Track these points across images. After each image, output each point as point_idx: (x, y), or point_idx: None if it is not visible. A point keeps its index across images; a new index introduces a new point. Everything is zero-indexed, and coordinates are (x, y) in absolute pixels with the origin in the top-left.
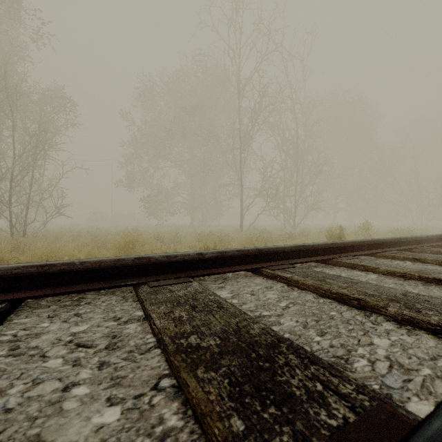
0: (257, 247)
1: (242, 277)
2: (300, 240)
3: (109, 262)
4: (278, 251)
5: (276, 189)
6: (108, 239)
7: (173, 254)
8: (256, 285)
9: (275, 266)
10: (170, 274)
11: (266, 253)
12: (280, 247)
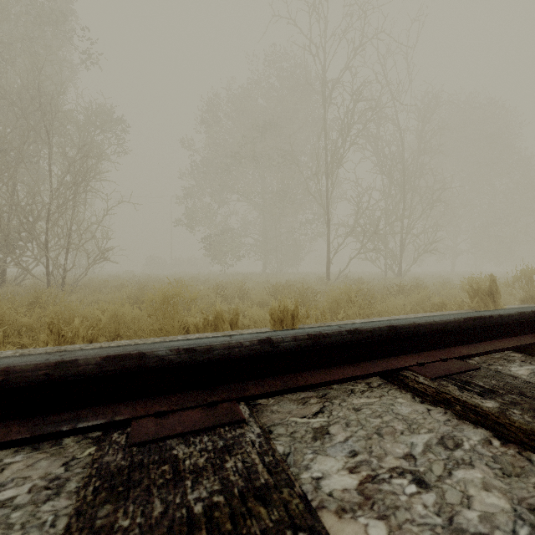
0: (390, 322)
1: (360, 389)
2: (421, 296)
3: (32, 370)
4: (433, 331)
5: (376, 225)
6: (155, 291)
7: (202, 344)
8: (406, 427)
9: (430, 364)
10: (195, 391)
11: (410, 335)
12: (436, 322)
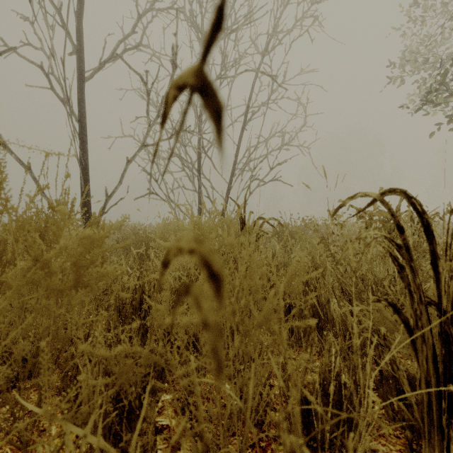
0: None
1: None
2: None
3: None
4: None
5: None
6: None
7: None
8: None
9: None
10: None
11: None
12: None
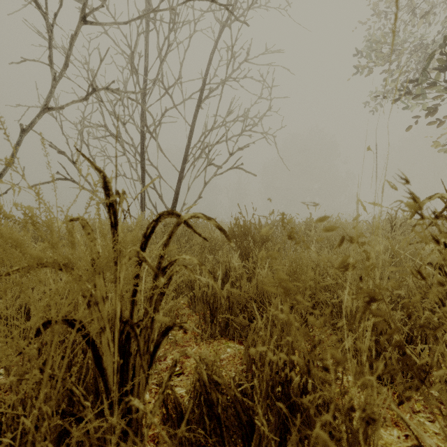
0: None
1: None
2: None
3: None
4: None
5: None
6: None
7: None
8: None
9: None
10: None
11: None
12: None
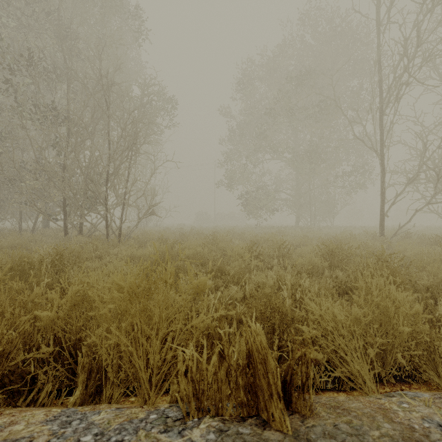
0: None
1: None
2: None
3: None
4: None
5: None
6: (184, 247)
7: None
8: None
9: None
10: None
11: None
12: None
